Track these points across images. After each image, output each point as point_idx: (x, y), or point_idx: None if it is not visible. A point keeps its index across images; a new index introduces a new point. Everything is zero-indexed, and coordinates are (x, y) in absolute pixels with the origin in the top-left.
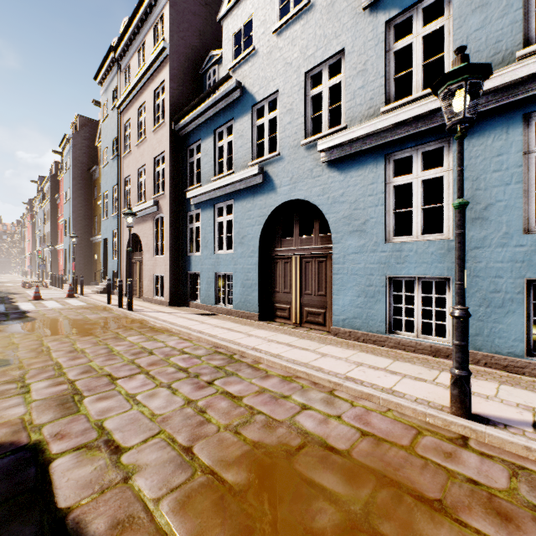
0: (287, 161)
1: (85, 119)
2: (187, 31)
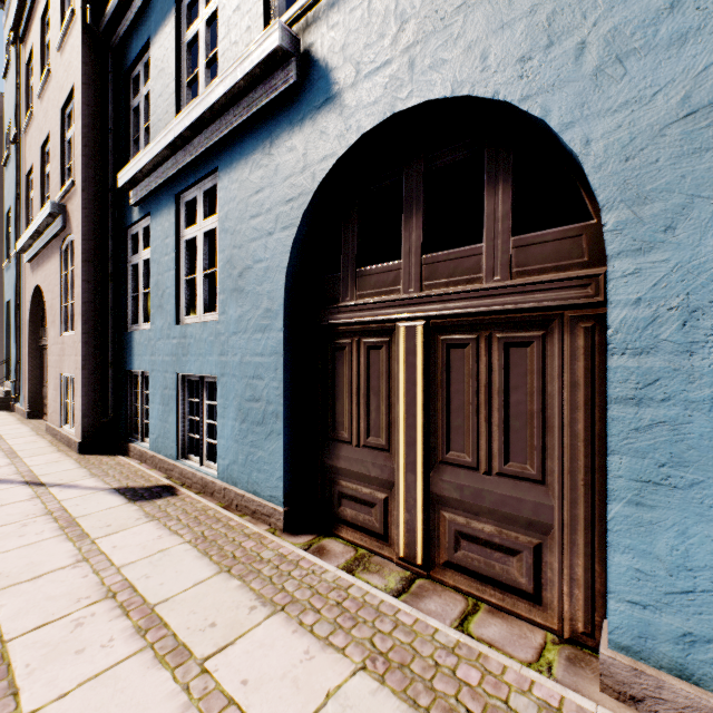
0: None
1: None
2: None
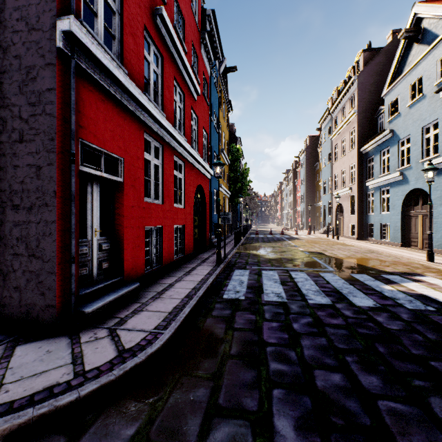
0: (413, 169)
1: (311, 137)
2: (367, 96)
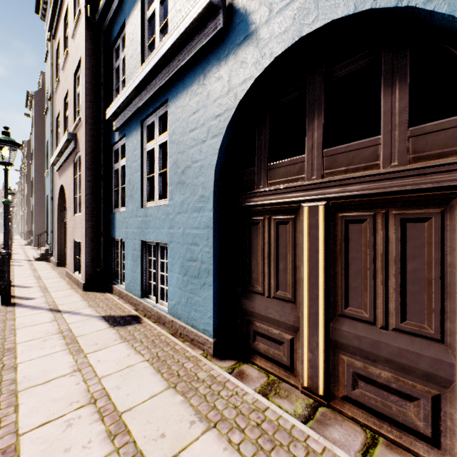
0: None
1: None
2: None
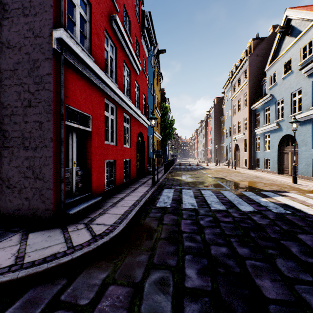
0: (285, 121)
1: (218, 98)
2: (255, 71)
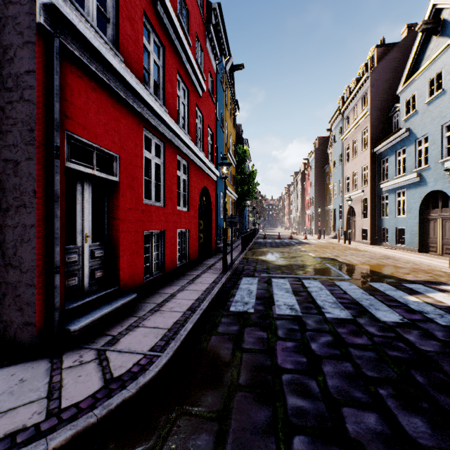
0: (432, 170)
1: (321, 138)
2: (381, 94)
